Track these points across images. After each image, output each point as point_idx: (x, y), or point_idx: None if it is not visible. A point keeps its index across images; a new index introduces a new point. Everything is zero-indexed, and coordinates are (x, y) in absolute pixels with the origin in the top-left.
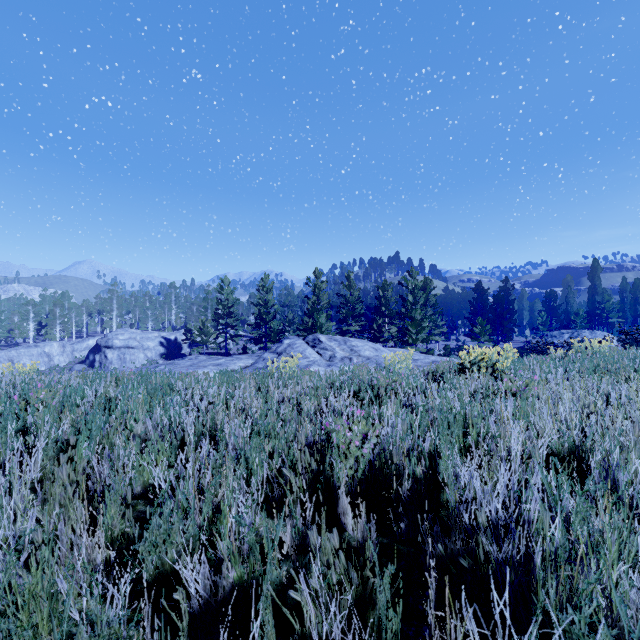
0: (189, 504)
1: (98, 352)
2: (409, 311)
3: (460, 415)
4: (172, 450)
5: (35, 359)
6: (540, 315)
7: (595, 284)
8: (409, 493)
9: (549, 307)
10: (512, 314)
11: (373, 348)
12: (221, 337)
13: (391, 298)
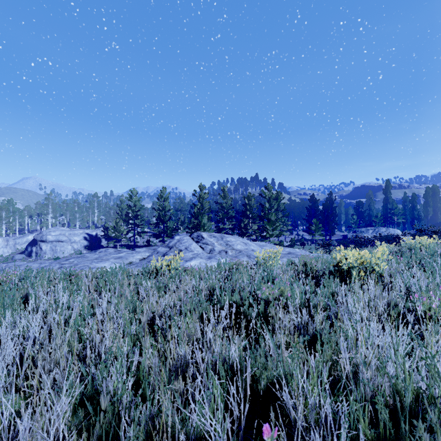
0: None
1: (35, 245)
2: (266, 214)
3: None
4: None
5: None
6: (352, 217)
7: (387, 196)
8: None
9: (358, 212)
10: (334, 216)
11: (243, 243)
12: (131, 233)
13: (254, 205)
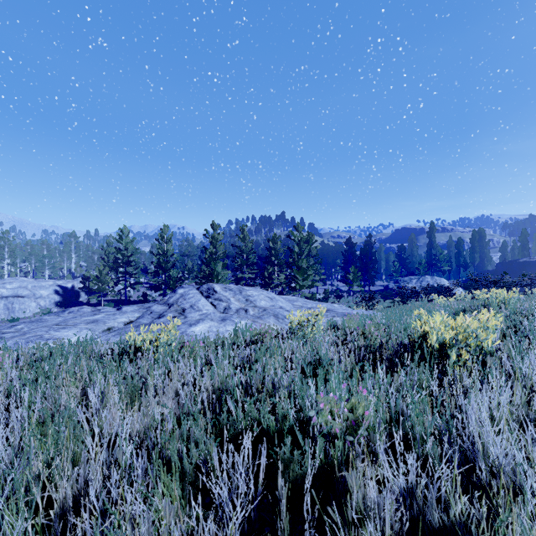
0: None
1: None
2: (296, 261)
3: None
4: None
5: None
6: (394, 264)
7: (432, 241)
8: None
9: (400, 258)
10: (374, 263)
11: (268, 297)
12: (121, 284)
13: (280, 249)
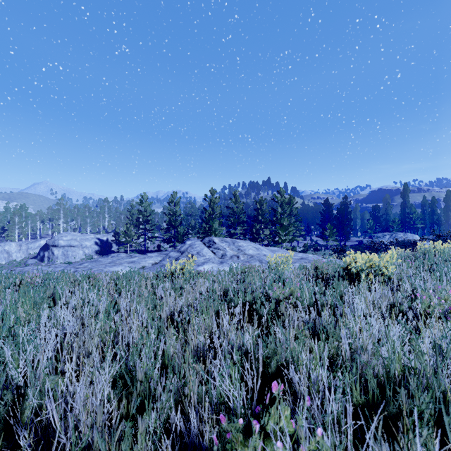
0: None
1: (47, 250)
2: (279, 219)
3: None
4: None
5: None
6: (368, 222)
7: (405, 201)
8: None
9: (374, 216)
10: (350, 221)
11: (255, 248)
12: (141, 238)
13: (266, 210)
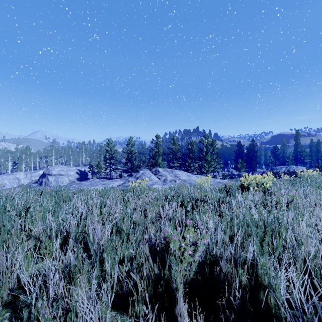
0: (44, 314)
1: (44, 177)
2: (204, 156)
3: (269, 228)
4: None
5: (11, 181)
6: (270, 158)
7: (297, 142)
8: (239, 304)
9: (274, 154)
10: (256, 158)
11: (187, 175)
12: (108, 169)
13: (195, 149)
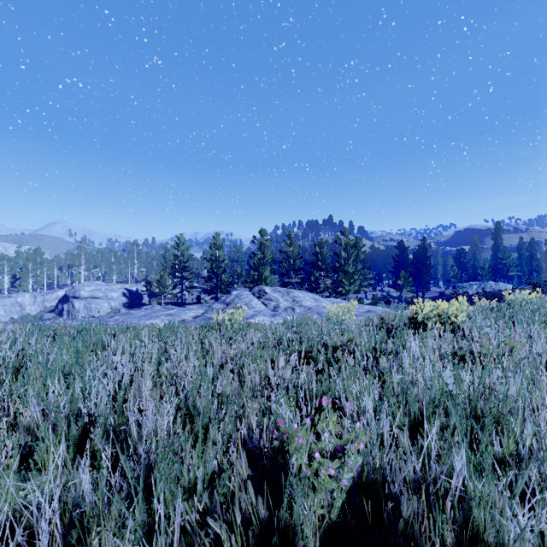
0: None
1: (66, 302)
2: (342, 265)
3: (490, 418)
4: (70, 444)
5: (8, 308)
6: (452, 269)
7: (498, 243)
8: None
9: (459, 262)
10: (429, 268)
11: (313, 299)
12: (178, 288)
13: (326, 254)
